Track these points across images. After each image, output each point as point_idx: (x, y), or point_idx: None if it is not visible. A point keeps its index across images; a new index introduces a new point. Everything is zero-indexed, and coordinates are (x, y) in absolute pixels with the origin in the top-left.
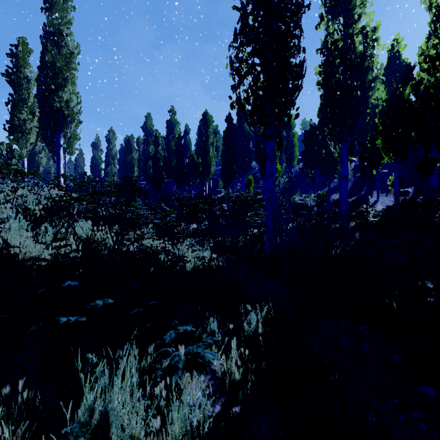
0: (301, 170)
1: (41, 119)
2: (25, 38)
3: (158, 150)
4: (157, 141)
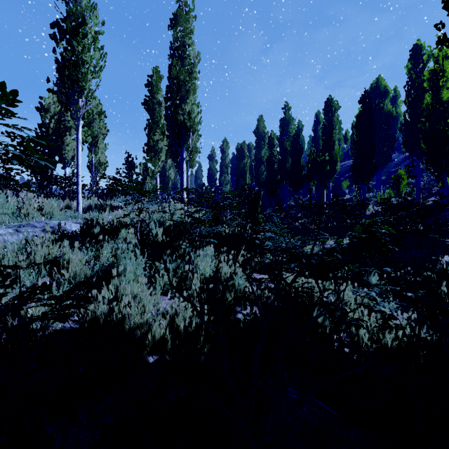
0: None
1: (168, 136)
2: (157, 67)
3: (273, 153)
4: (272, 143)
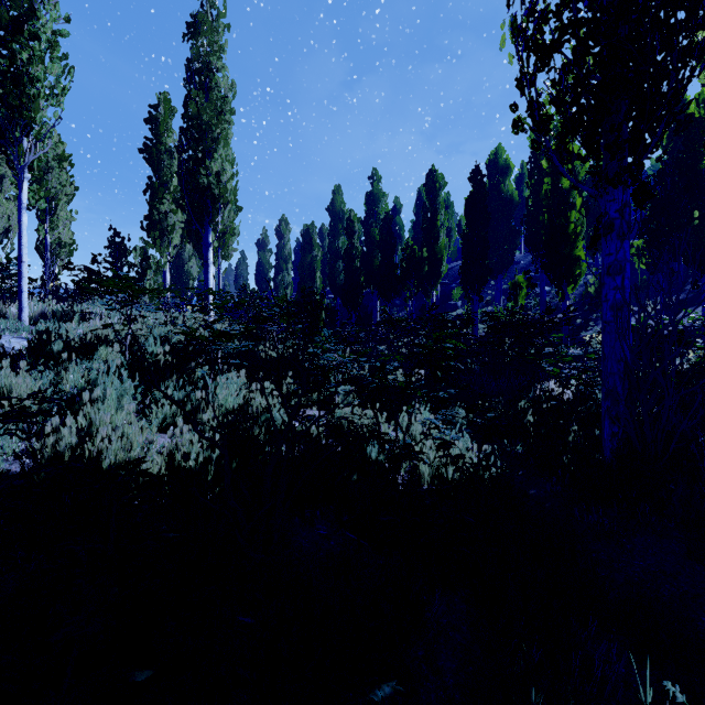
0: None
1: (183, 207)
2: (167, 93)
3: (353, 243)
4: (352, 228)
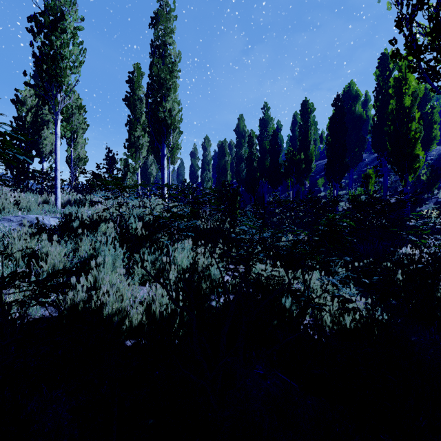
0: (440, 156)
1: (149, 132)
2: (139, 63)
3: (252, 151)
4: (251, 141)
